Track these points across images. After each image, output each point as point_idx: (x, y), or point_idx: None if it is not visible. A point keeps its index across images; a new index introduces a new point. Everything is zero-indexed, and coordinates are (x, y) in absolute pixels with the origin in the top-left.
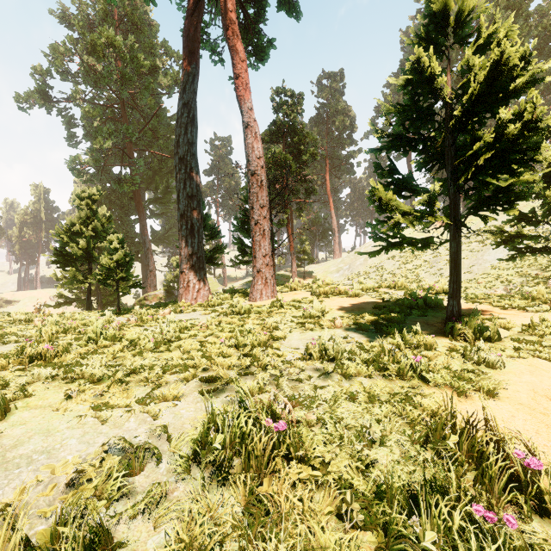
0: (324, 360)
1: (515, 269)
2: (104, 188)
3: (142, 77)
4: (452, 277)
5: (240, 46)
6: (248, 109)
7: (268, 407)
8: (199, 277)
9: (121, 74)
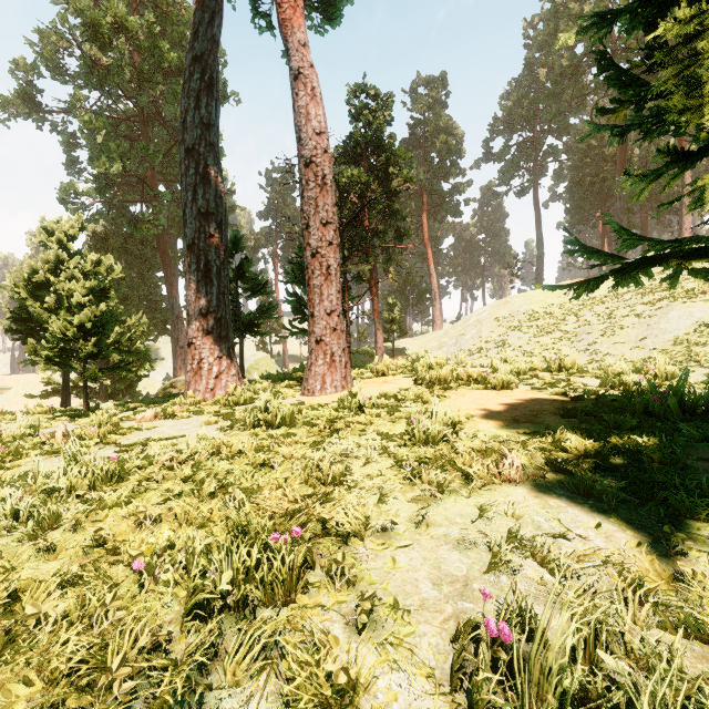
0: None
1: None
2: (118, 233)
3: (170, 80)
4: None
5: None
6: (299, 45)
7: None
8: (219, 353)
9: (137, 71)
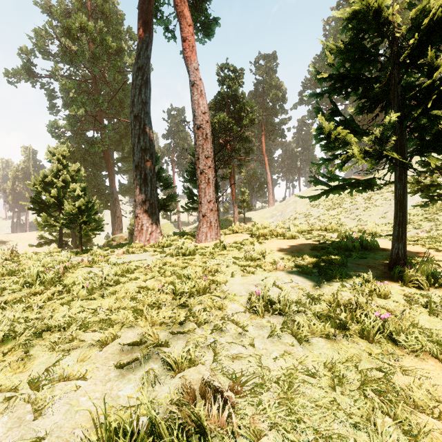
0: (269, 312)
1: (424, 214)
2: (80, 148)
3: (111, 57)
4: (397, 219)
5: (187, 12)
6: (194, 69)
7: (200, 393)
8: (151, 221)
9: (93, 54)
